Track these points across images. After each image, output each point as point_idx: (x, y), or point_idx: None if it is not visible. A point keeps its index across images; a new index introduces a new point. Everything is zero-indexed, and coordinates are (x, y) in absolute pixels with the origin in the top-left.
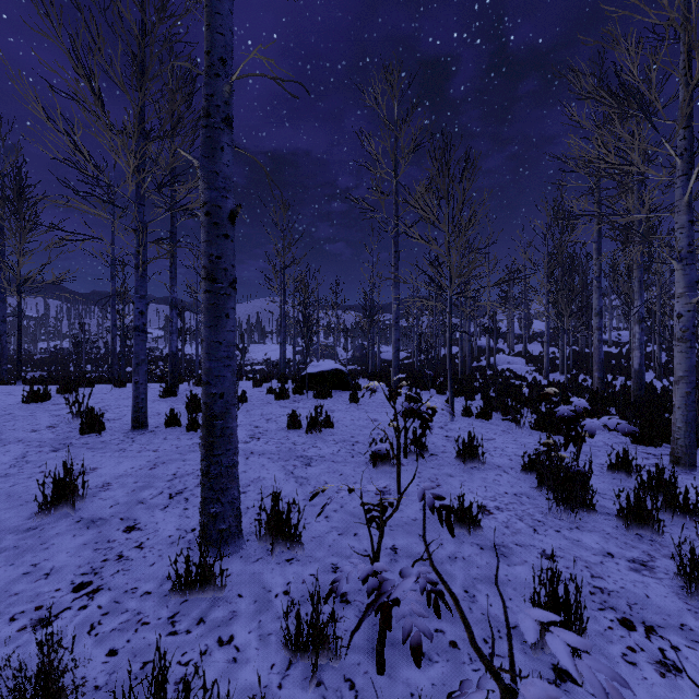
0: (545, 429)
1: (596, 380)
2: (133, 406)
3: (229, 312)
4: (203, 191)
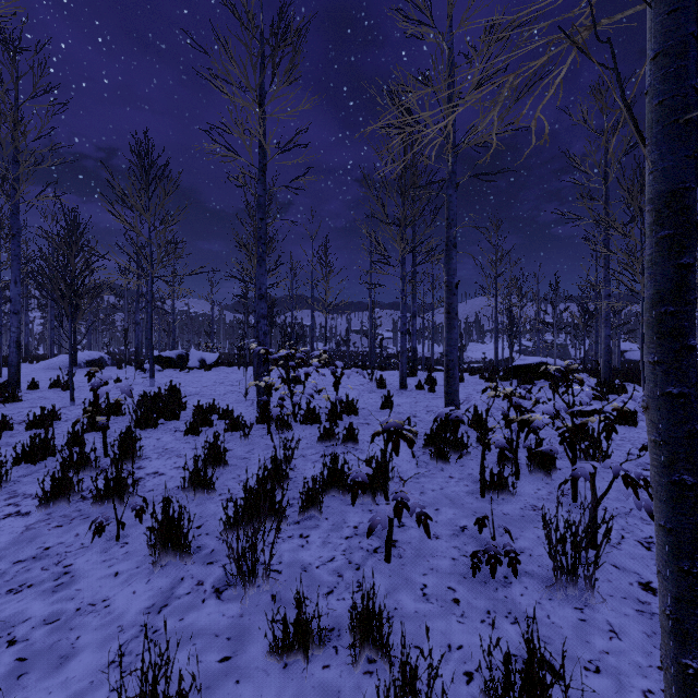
0: None
1: None
2: (400, 376)
3: (455, 326)
4: (445, 277)
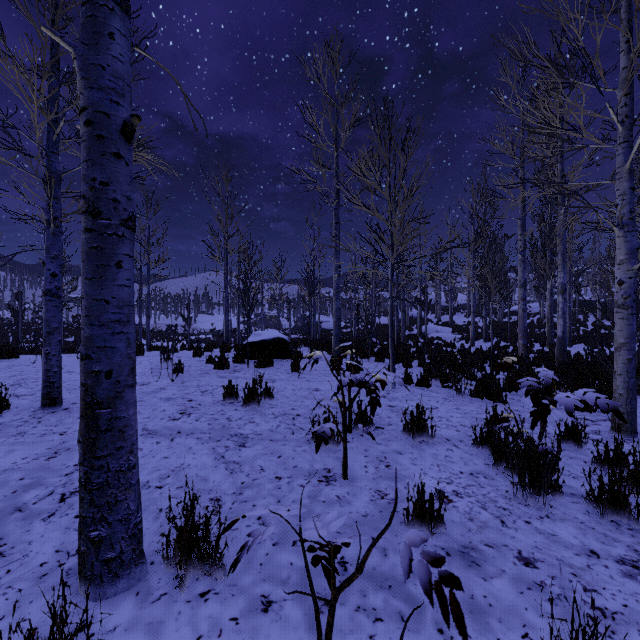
0: (484, 396)
1: (521, 347)
2: (43, 381)
3: (122, 260)
4: (82, 91)
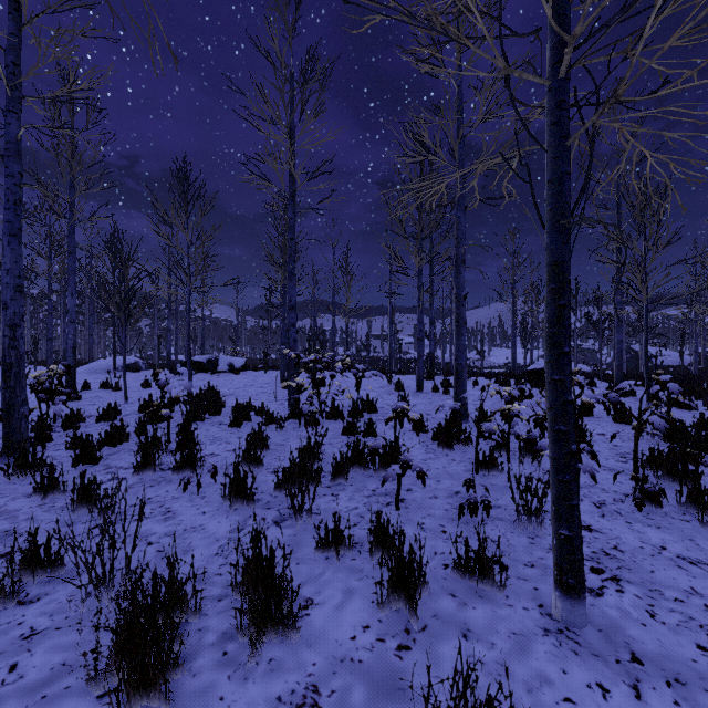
0: None
1: None
2: (417, 379)
3: (464, 333)
4: (454, 290)
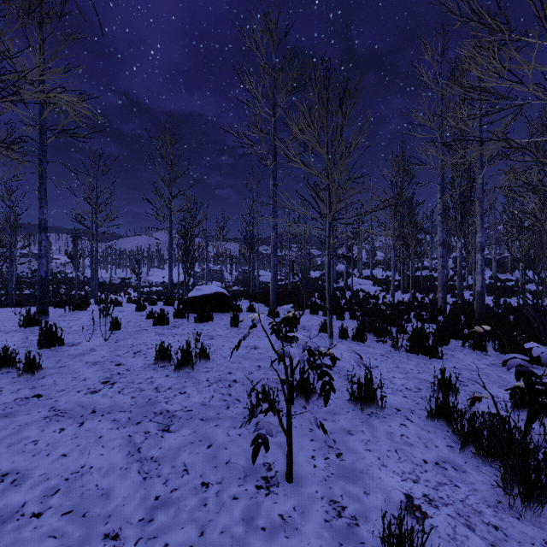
0: (420, 352)
1: (440, 300)
2: None
3: None
4: None
